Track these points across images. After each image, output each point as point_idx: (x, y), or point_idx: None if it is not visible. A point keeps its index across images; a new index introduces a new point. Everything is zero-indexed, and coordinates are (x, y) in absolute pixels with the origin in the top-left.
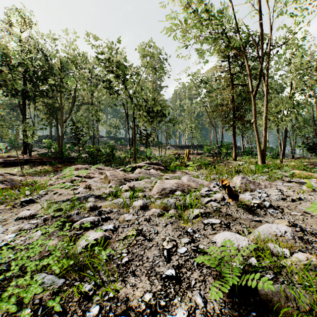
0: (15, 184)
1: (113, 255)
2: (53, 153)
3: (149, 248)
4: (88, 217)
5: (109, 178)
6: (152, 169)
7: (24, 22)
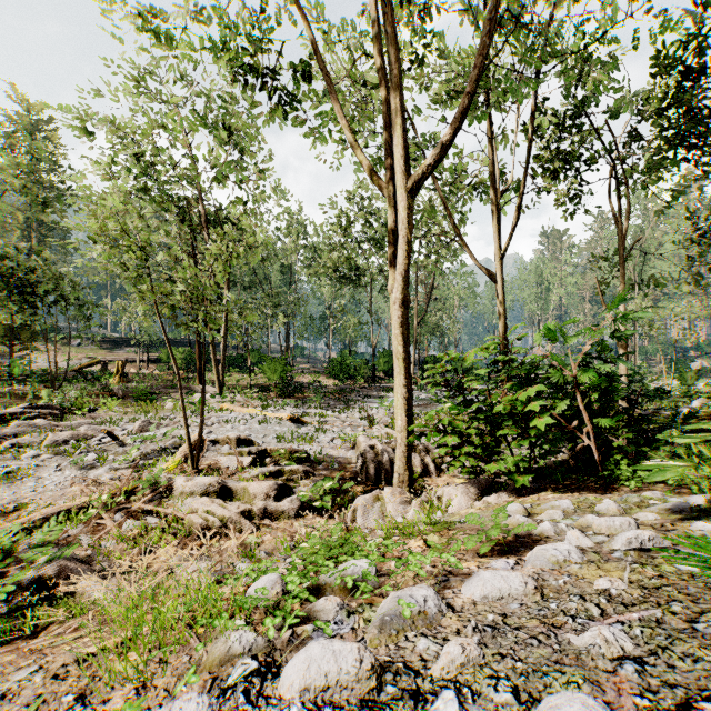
0: None
1: (26, 473)
2: None
3: (47, 468)
4: None
5: None
6: (40, 419)
7: None
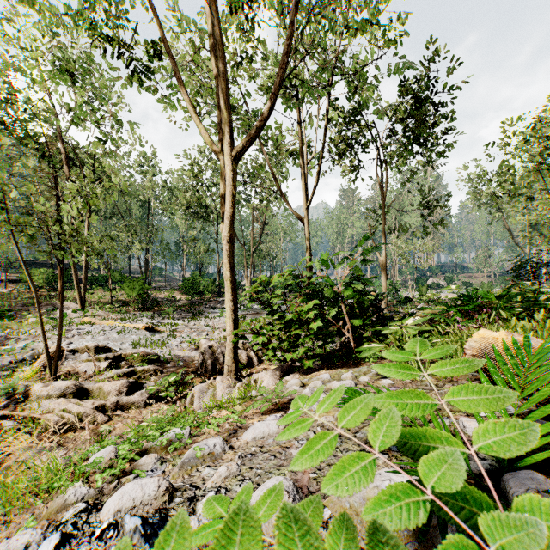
0: None
1: None
2: None
3: None
4: None
5: None
6: None
7: None
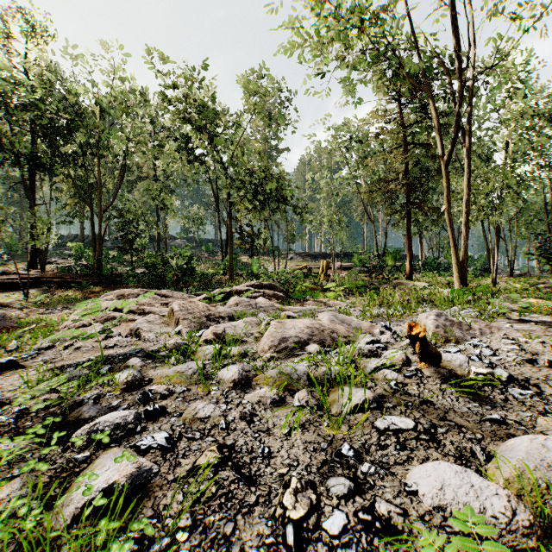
0: (4, 324)
1: (151, 536)
2: (84, 267)
3: (249, 512)
4: (119, 407)
5: (178, 314)
6: (261, 297)
7: (32, 32)
